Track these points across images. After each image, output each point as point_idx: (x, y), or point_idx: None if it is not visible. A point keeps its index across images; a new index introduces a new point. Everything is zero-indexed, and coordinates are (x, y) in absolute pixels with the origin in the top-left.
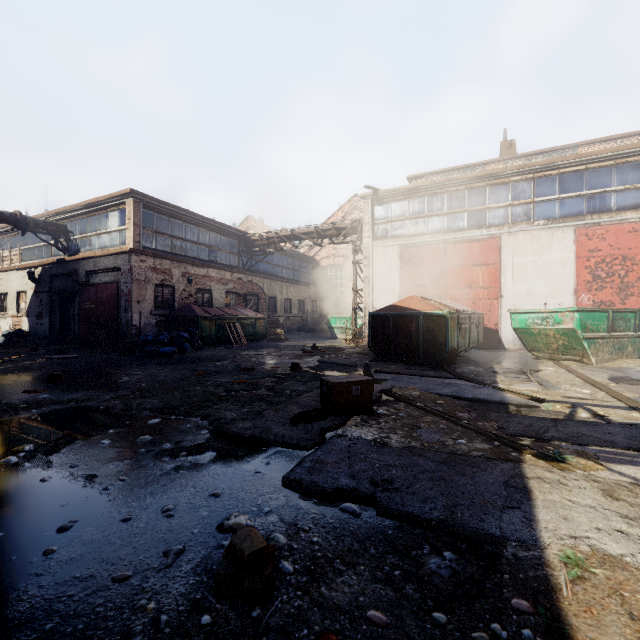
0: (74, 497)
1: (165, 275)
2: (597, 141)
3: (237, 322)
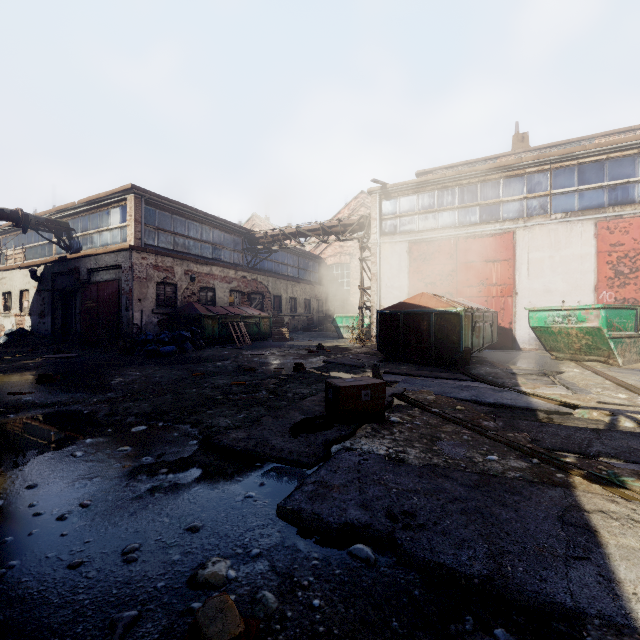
0: (20, 529)
1: (167, 273)
2: (615, 132)
3: (241, 321)
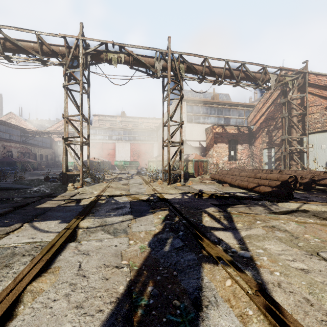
0: None
1: None
2: (143, 118)
3: (28, 163)
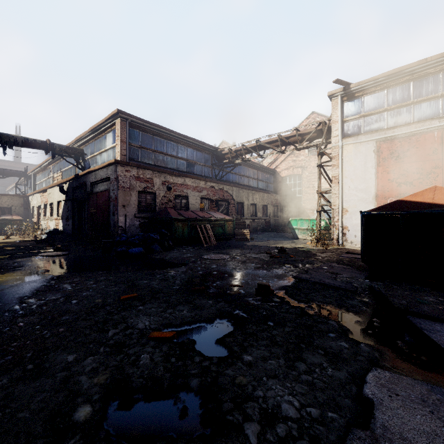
0: None
1: (147, 183)
2: None
3: (208, 224)
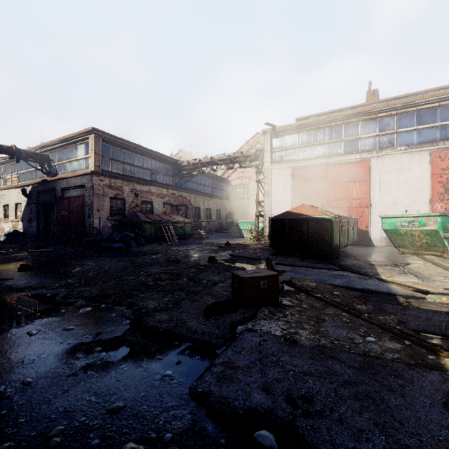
0: None
1: (118, 191)
2: (442, 88)
3: (171, 225)
